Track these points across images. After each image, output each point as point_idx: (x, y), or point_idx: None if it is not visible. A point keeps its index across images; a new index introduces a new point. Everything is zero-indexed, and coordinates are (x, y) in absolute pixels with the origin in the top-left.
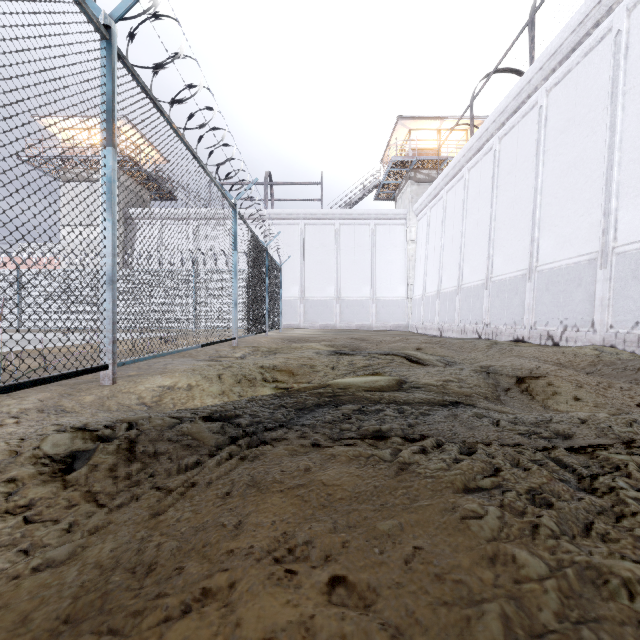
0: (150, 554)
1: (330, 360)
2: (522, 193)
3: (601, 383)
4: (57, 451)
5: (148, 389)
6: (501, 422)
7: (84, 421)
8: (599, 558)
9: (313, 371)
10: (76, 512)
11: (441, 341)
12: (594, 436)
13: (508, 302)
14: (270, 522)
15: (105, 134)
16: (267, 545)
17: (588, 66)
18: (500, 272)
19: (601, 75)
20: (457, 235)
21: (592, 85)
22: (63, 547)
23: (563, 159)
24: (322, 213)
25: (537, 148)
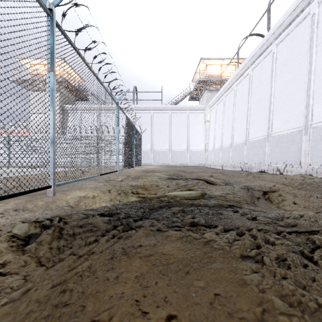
0: (66, 296)
1: (166, 182)
2: (264, 97)
3: (306, 194)
4: (20, 233)
5: (72, 198)
6: (257, 217)
7: (36, 216)
8: (321, 302)
9: (157, 188)
10: (28, 268)
11: (223, 172)
12: (308, 225)
13: (256, 152)
14: (134, 277)
15: (49, 65)
16: (132, 292)
17: (298, 32)
18: (252, 137)
19: (304, 36)
20: (230, 118)
21: (300, 41)
22: (20, 290)
23: (285, 79)
24: (162, 107)
25: (271, 74)
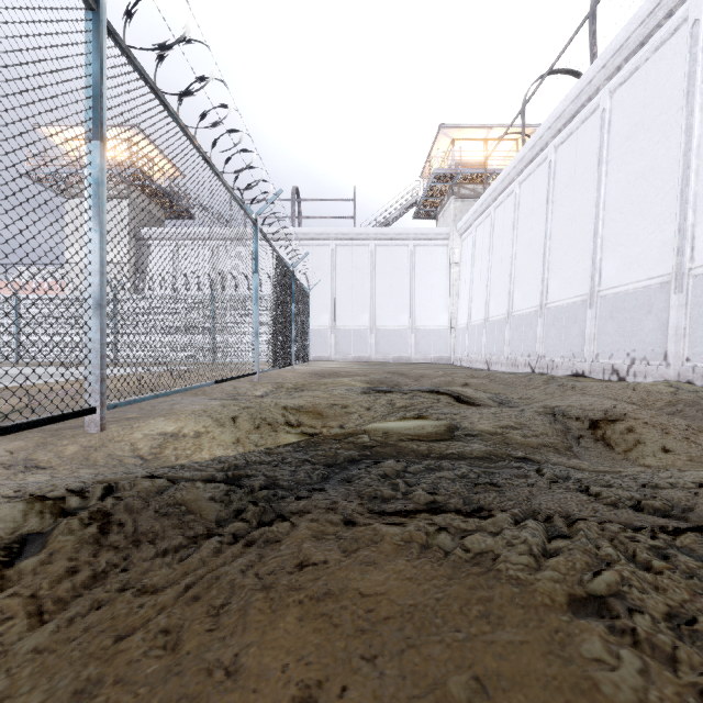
0: None
1: (365, 399)
2: (582, 208)
3: (689, 428)
4: (1, 531)
5: (146, 436)
6: (591, 487)
7: (51, 484)
8: None
9: (345, 412)
10: (7, 630)
11: (490, 376)
12: None
13: (566, 332)
14: (280, 669)
15: (91, 125)
16: None
17: (659, 62)
18: (556, 298)
19: (675, 72)
20: (507, 257)
21: (664, 84)
22: None
23: (630, 169)
24: (355, 233)
25: (599, 157)
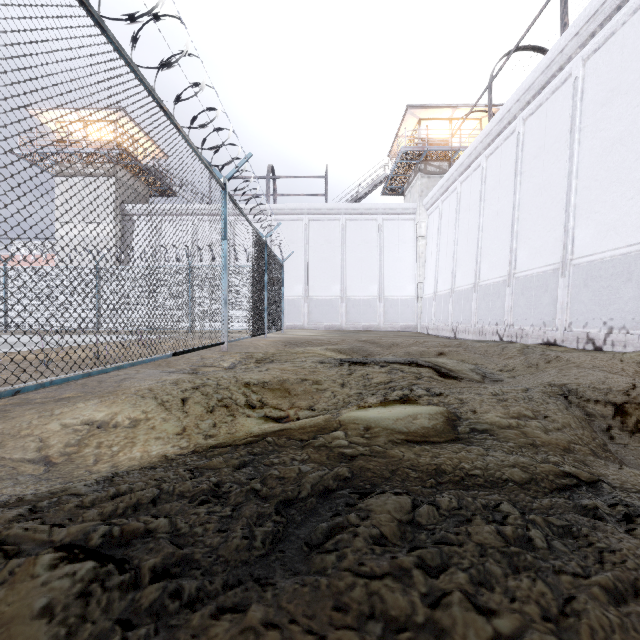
0: None
1: (339, 373)
2: (552, 178)
3: None
4: None
5: (66, 427)
6: None
7: None
8: None
9: (316, 389)
10: None
11: (462, 344)
12: None
13: (536, 300)
14: None
15: None
16: None
17: (638, 24)
18: (525, 267)
19: None
20: (473, 228)
21: None
22: None
23: (605, 135)
24: (327, 208)
25: (571, 126)
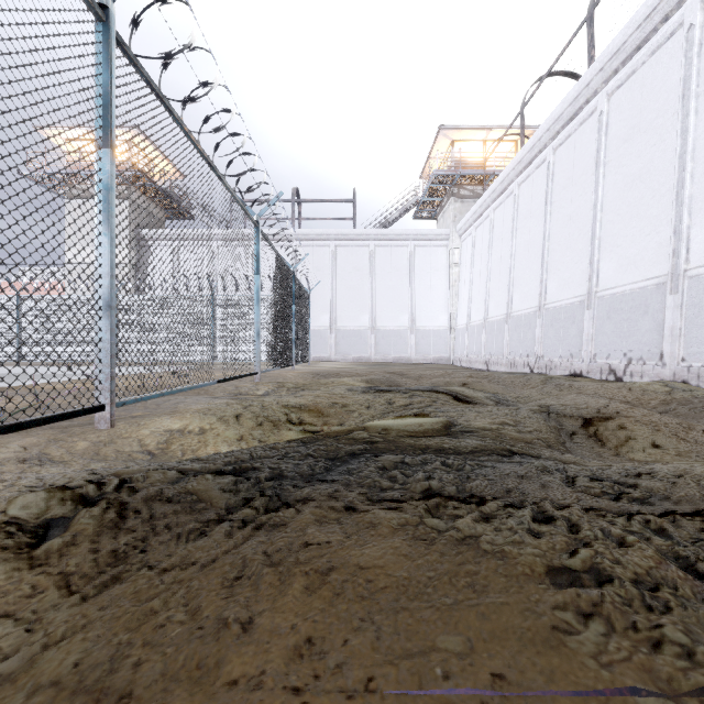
0: (124, 676)
1: (365, 398)
2: (580, 210)
3: (680, 425)
4: (27, 516)
5: (153, 433)
6: (577, 478)
7: (68, 475)
8: None
9: (346, 411)
10: (40, 602)
11: (489, 376)
12: (698, 497)
13: (564, 332)
14: (290, 627)
15: (101, 133)
16: (285, 667)
17: (655, 66)
18: (555, 298)
19: (670, 76)
20: (506, 257)
21: (660, 87)
22: (15, 655)
23: (627, 171)
24: (355, 233)
25: (597, 159)
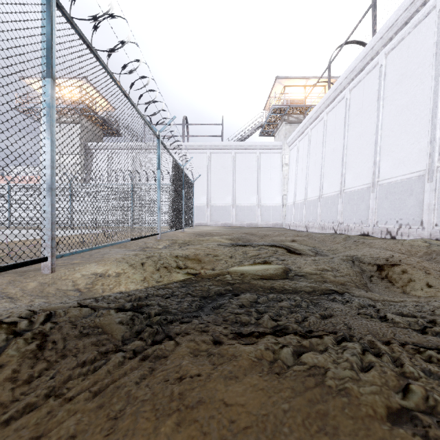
0: None
1: (229, 250)
2: (367, 128)
3: None
4: None
5: (84, 276)
6: (388, 314)
7: (10, 311)
8: None
9: (216, 259)
10: None
11: (309, 235)
12: None
13: (356, 207)
14: None
15: (45, 68)
16: None
17: (417, 34)
18: (350, 186)
19: (427, 40)
20: (318, 160)
21: (420, 48)
22: None
23: (398, 103)
24: (223, 145)
25: (378, 96)
